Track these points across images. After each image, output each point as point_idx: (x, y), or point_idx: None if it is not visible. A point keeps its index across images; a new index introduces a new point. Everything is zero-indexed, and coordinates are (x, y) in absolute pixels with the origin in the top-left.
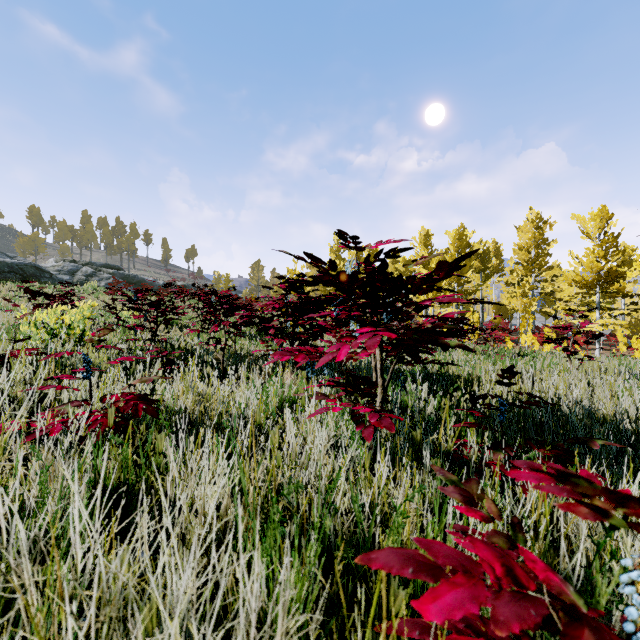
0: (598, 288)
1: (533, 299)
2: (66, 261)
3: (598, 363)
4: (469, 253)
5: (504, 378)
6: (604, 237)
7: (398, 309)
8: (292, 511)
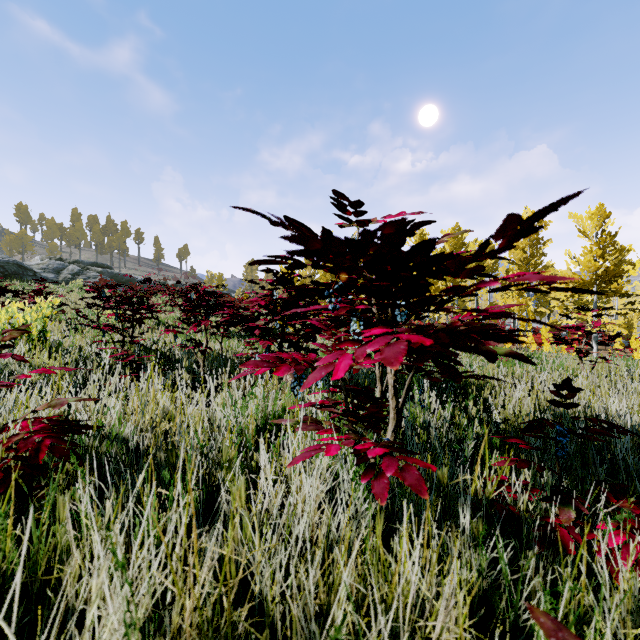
0: (595, 287)
1: (529, 299)
2: (52, 259)
3: (608, 365)
4: (559, 202)
5: (561, 397)
6: (601, 236)
7: (429, 299)
8: (265, 608)
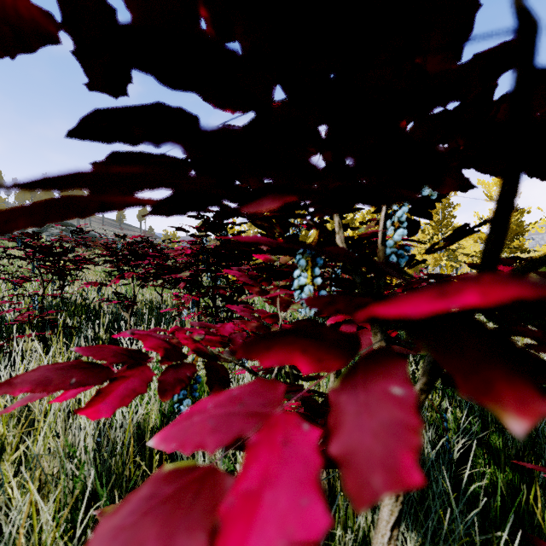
0: None
1: (442, 254)
2: None
3: None
4: None
5: None
6: None
7: None
8: None
